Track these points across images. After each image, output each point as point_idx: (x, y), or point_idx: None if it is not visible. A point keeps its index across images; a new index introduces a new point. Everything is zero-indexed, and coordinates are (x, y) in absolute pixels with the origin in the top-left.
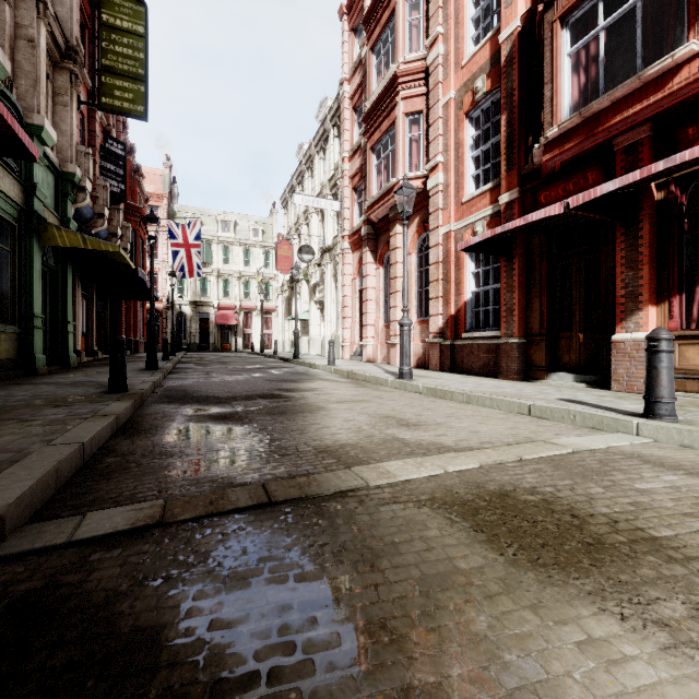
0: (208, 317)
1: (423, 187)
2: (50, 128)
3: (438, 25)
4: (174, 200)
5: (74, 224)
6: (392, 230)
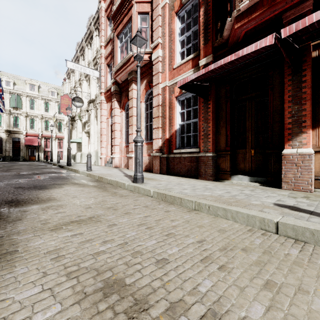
0: (19, 140)
1: (149, 59)
2: None
3: None
4: None
5: None
6: (130, 87)
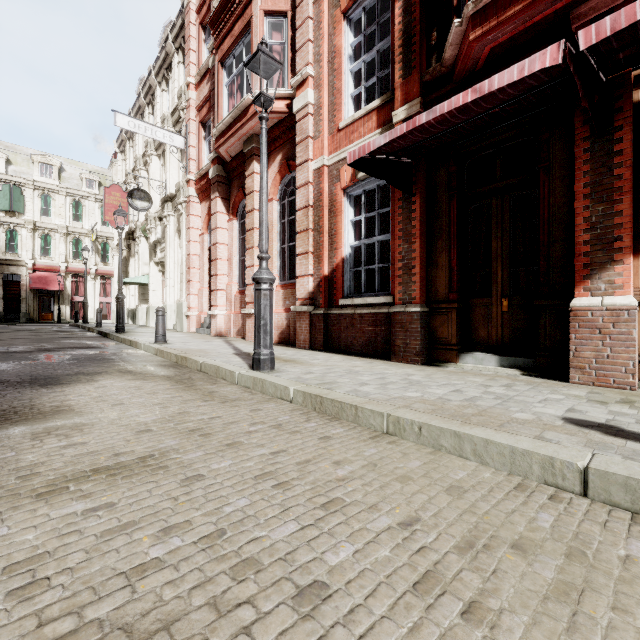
0: (18, 279)
1: (287, 111)
2: None
3: None
4: None
5: None
6: (248, 169)
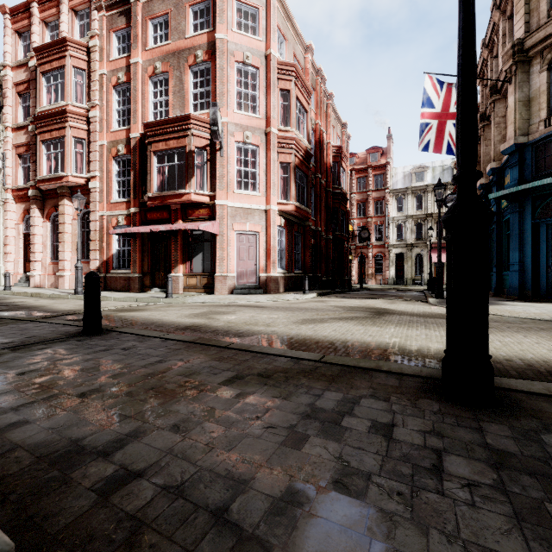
0: None
1: (86, 184)
2: None
3: (96, 99)
4: None
5: None
6: (61, 202)
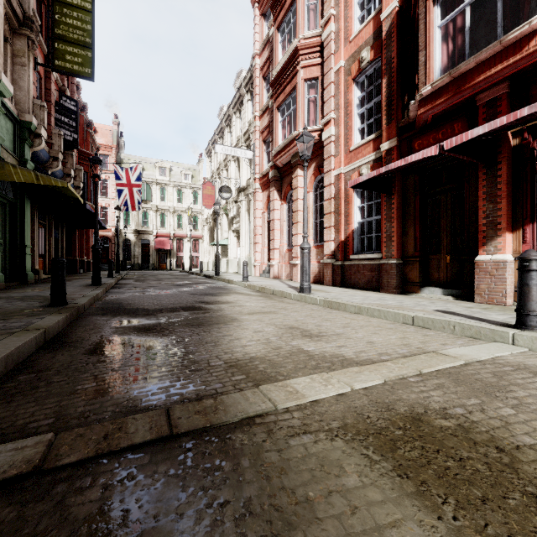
0: (148, 243)
1: (318, 138)
2: (7, 82)
3: (331, 8)
4: (121, 150)
5: (31, 164)
6: (294, 173)
